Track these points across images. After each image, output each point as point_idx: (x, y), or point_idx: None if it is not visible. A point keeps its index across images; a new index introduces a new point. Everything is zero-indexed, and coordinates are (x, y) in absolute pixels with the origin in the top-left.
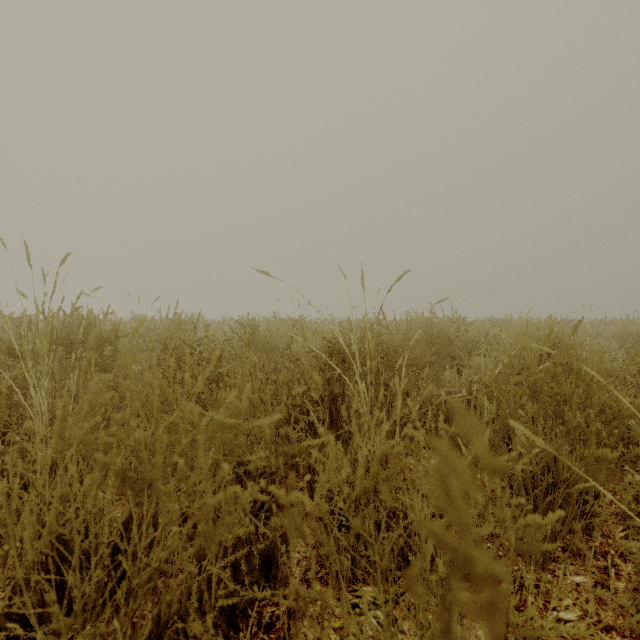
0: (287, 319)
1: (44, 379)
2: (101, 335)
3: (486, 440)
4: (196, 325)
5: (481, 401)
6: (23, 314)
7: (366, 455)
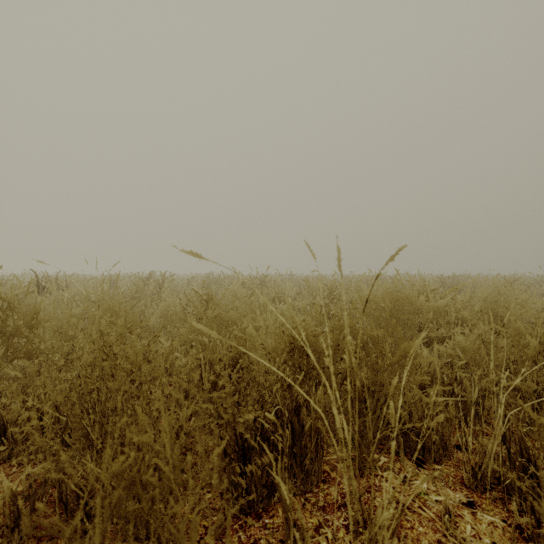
0: (249, 278)
1: None
2: (20, 318)
3: None
4: (161, 286)
5: (467, 390)
6: None
7: None
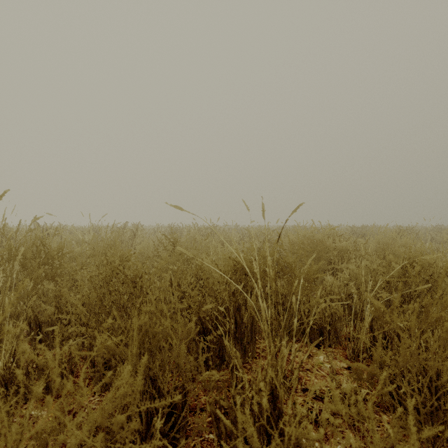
0: (203, 227)
1: (1, 289)
2: (50, 251)
3: (411, 412)
4: (135, 233)
5: (356, 302)
6: (5, 227)
7: (269, 381)
